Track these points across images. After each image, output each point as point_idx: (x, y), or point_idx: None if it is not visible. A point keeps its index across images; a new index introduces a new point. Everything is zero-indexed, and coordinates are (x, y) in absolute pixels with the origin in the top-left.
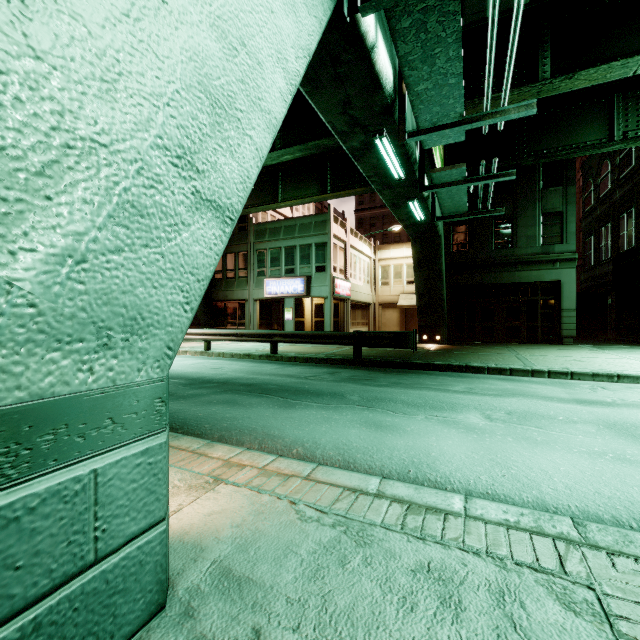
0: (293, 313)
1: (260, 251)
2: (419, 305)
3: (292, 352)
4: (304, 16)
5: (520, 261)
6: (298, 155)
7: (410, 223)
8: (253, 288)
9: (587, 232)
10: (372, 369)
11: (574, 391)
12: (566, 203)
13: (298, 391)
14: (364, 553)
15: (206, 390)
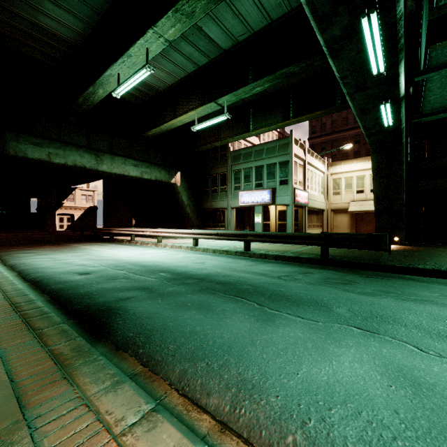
0: (261, 217)
1: (236, 171)
2: (377, 209)
3: (262, 249)
4: None
5: None
6: (267, 86)
7: (374, 131)
8: (231, 199)
9: None
10: (344, 270)
11: None
12: None
13: (274, 295)
14: None
15: (185, 287)
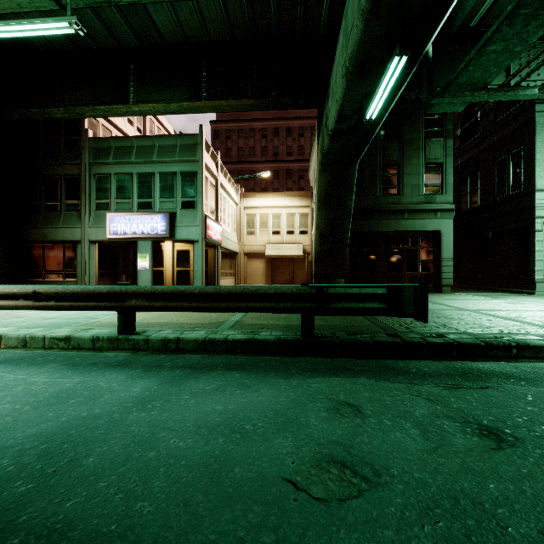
0: (150, 260)
1: (100, 176)
2: (319, 251)
3: (164, 324)
4: None
5: (406, 209)
6: None
7: (346, 128)
8: (89, 225)
9: None
10: (378, 369)
11: None
12: (445, 155)
13: None
14: None
15: None
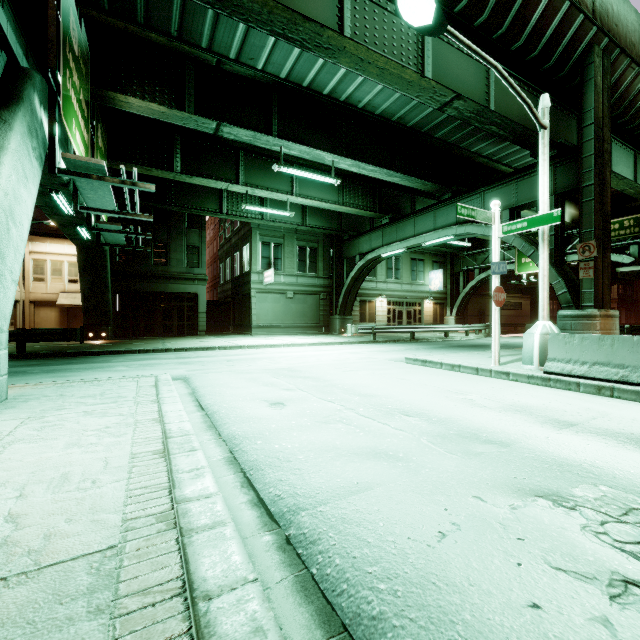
0: None
1: None
2: (85, 306)
3: None
4: (33, 190)
5: (173, 276)
6: None
7: (77, 238)
8: None
9: (221, 259)
10: (42, 359)
11: (180, 355)
12: (201, 241)
13: None
14: (72, 387)
15: None
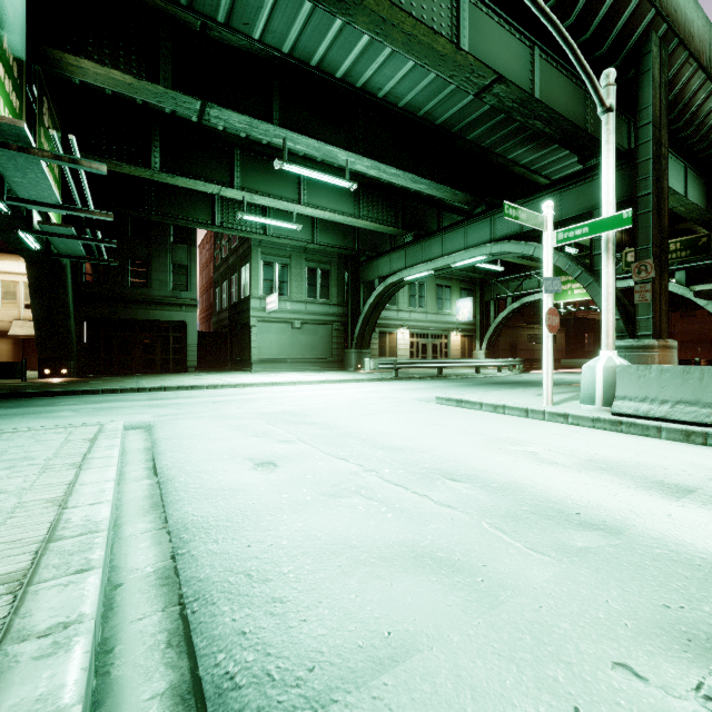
0: None
1: None
2: (39, 336)
3: None
4: None
5: (154, 301)
6: None
7: (22, 247)
8: None
9: (217, 283)
10: None
11: (155, 396)
12: (191, 260)
13: None
14: None
15: None
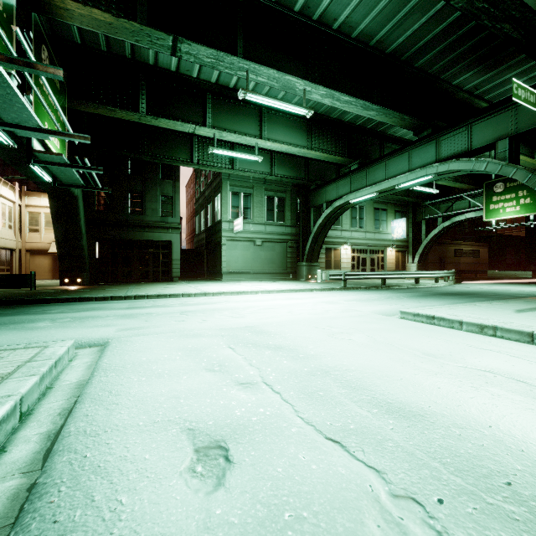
0: None
1: None
2: (60, 252)
3: None
4: None
5: (148, 225)
6: None
7: (40, 181)
8: None
9: (197, 212)
10: None
11: (135, 304)
12: (175, 192)
13: None
14: None
15: None
